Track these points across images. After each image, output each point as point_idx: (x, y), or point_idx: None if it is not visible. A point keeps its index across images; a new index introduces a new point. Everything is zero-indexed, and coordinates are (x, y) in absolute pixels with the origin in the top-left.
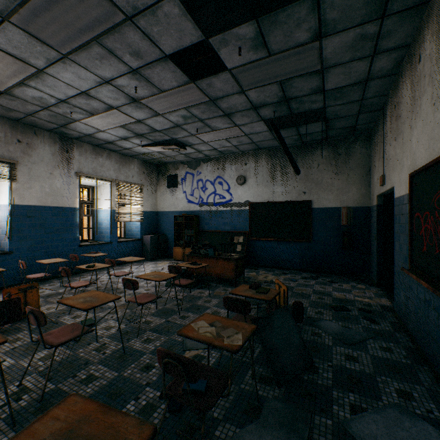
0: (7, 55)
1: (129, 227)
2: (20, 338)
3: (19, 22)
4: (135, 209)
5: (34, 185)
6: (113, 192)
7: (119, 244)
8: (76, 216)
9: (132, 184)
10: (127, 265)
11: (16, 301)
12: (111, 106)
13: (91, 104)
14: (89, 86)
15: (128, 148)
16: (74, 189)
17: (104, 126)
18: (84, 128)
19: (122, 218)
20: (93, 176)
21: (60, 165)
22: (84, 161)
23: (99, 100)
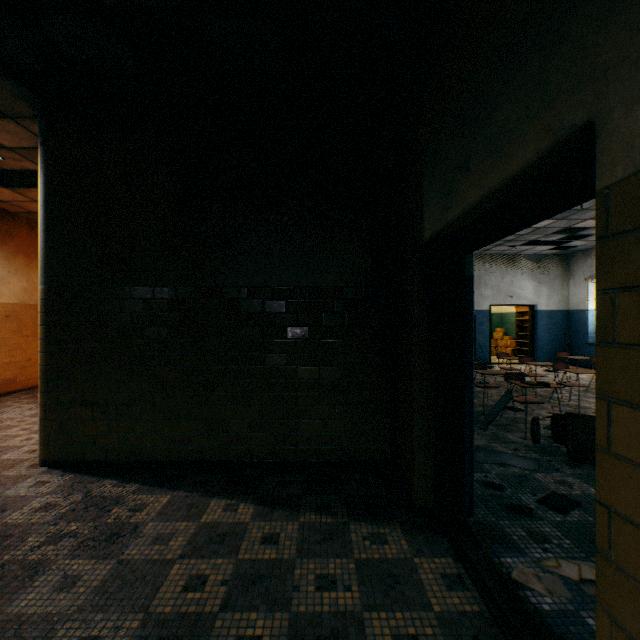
0: None
1: None
2: None
3: None
4: None
5: None
6: None
7: None
8: None
9: None
10: None
11: None
12: None
13: None
14: None
15: None
16: None
17: None
18: None
19: None
20: None
21: None
22: None
23: None
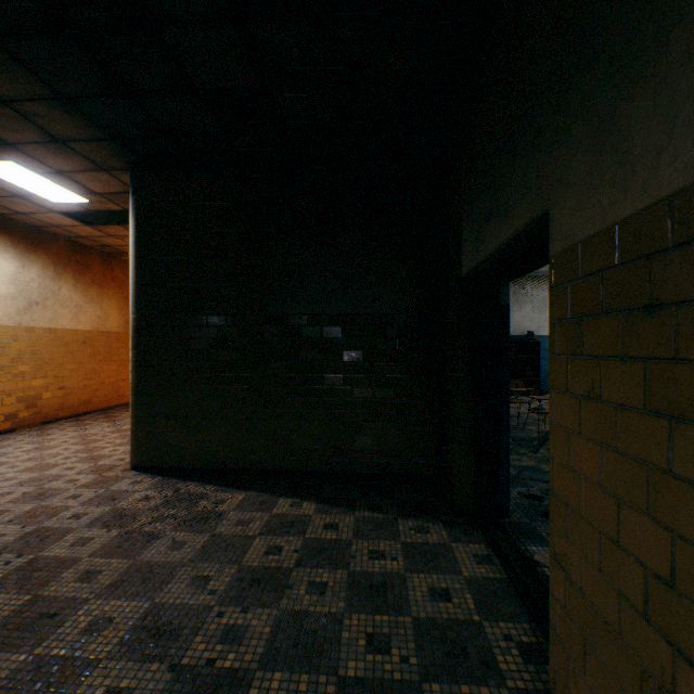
0: None
1: None
2: None
3: None
4: None
5: None
6: None
7: None
8: None
9: None
10: None
11: None
12: None
13: None
14: None
15: None
16: None
17: None
18: None
19: None
20: None
21: None
22: None
23: None
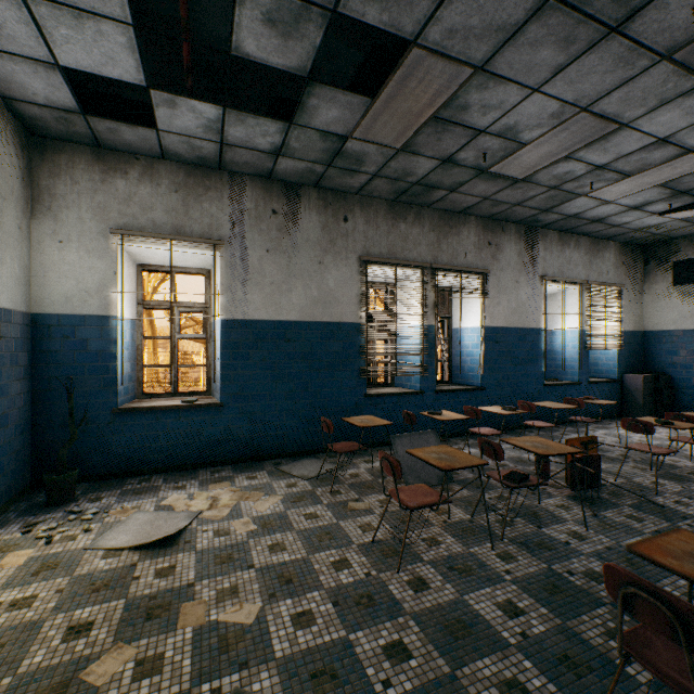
0: (595, 119)
1: (590, 358)
2: (637, 517)
3: (686, 52)
4: (611, 328)
5: (500, 299)
6: (580, 302)
7: (589, 386)
8: (540, 340)
9: (606, 286)
10: (607, 423)
11: (594, 459)
12: (687, 150)
13: (647, 158)
14: (688, 123)
15: (621, 223)
16: (538, 301)
17: (620, 194)
18: (577, 206)
19: (593, 343)
20: (559, 279)
21: (524, 268)
22: (548, 258)
23: (675, 144)
